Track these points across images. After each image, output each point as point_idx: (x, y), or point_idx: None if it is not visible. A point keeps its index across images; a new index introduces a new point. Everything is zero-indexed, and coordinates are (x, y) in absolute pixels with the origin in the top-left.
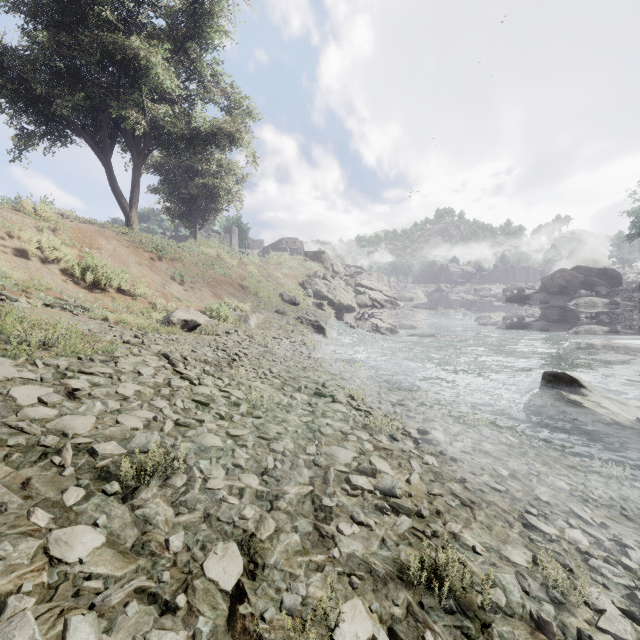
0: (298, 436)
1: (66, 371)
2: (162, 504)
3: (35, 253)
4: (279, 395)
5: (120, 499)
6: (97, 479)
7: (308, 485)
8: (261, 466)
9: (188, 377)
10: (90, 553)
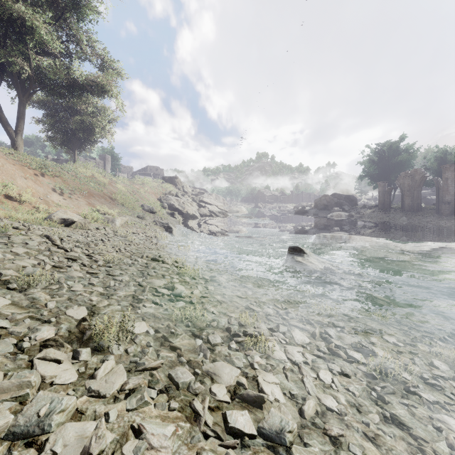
0: (133, 275)
1: None
2: (43, 294)
3: None
4: (127, 259)
5: (18, 292)
6: (3, 284)
7: (133, 292)
8: (106, 285)
9: (63, 247)
10: (3, 306)
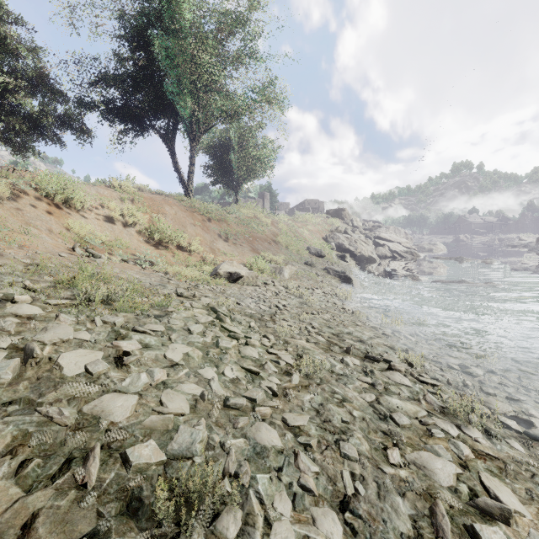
0: (368, 427)
1: (121, 329)
2: None
3: (118, 219)
4: (328, 358)
5: None
6: (123, 515)
7: None
8: (337, 489)
9: (235, 335)
10: None
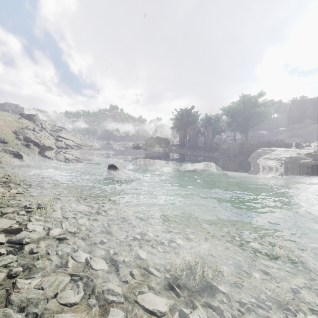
0: None
1: None
2: None
3: None
4: None
5: None
6: None
7: None
8: None
9: None
10: None
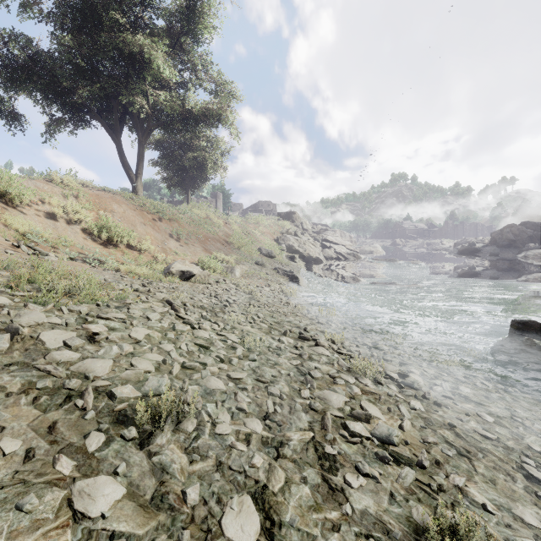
0: (291, 379)
1: (87, 316)
2: (176, 450)
3: (62, 216)
4: (268, 339)
5: (137, 444)
6: (116, 423)
7: (308, 431)
8: (262, 410)
9: (189, 322)
10: (112, 506)
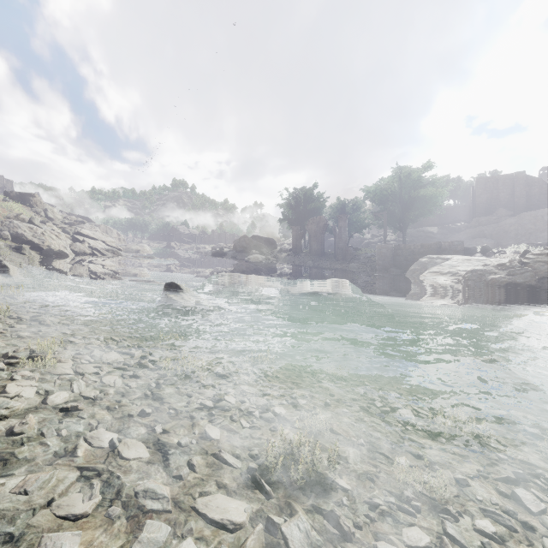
0: None
1: None
2: None
3: None
4: None
5: None
6: None
7: None
8: None
9: None
10: None
